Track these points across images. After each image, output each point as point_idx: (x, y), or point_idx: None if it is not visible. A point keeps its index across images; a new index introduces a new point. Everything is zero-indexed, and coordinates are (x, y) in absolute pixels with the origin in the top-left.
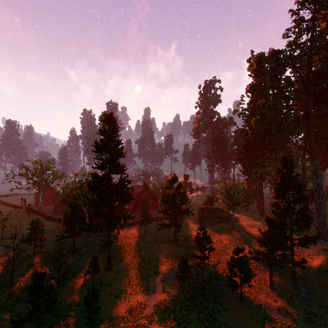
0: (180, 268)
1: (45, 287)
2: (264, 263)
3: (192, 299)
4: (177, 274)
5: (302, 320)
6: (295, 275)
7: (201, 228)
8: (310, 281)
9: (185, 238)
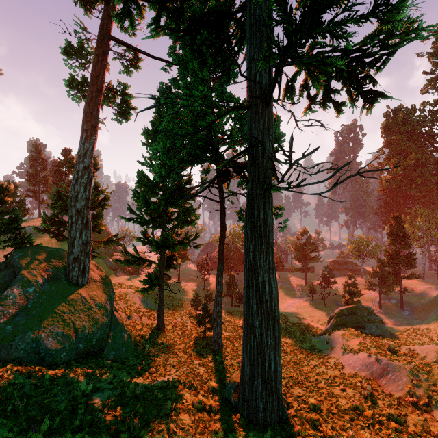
0: (309, 289)
1: (235, 281)
2: (382, 298)
3: (317, 306)
4: (306, 298)
5: (392, 319)
6: (402, 303)
7: (326, 267)
8: (415, 308)
9: (315, 282)
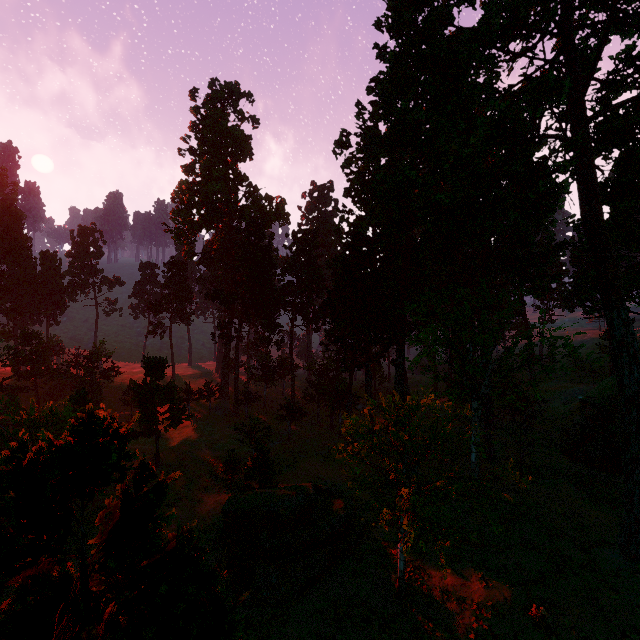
0: None
1: None
2: None
3: None
4: None
5: None
6: None
7: None
8: None
9: None
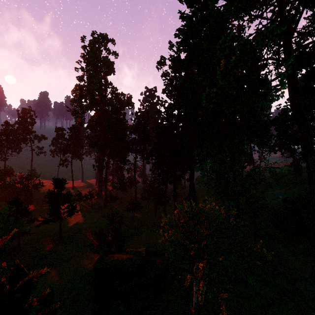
0: None
1: None
2: None
3: None
4: None
5: None
6: None
7: None
8: None
9: None
